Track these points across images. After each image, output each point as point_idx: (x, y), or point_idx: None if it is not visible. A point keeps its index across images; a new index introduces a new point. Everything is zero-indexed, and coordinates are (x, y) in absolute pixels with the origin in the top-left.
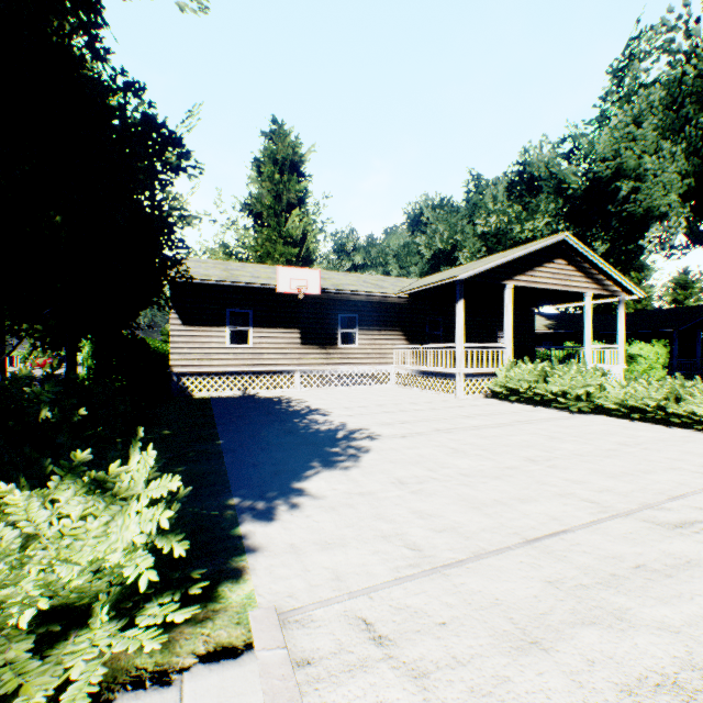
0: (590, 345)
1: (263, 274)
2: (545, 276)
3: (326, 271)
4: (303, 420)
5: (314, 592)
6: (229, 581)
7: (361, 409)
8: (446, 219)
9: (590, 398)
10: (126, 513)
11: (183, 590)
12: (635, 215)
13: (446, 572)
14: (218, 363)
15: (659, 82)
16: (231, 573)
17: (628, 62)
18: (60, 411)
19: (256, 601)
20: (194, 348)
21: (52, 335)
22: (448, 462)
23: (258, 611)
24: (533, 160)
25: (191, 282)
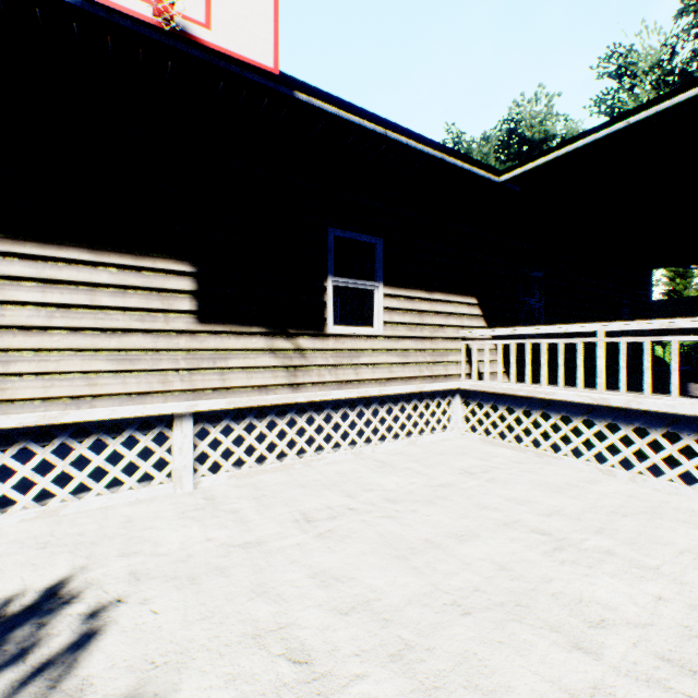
0: None
1: None
2: None
3: None
4: None
5: None
6: None
7: None
8: None
9: None
10: None
11: None
12: None
13: None
14: None
15: None
16: None
17: None
18: None
19: None
20: None
21: None
22: None
23: None
24: (525, 118)
25: None
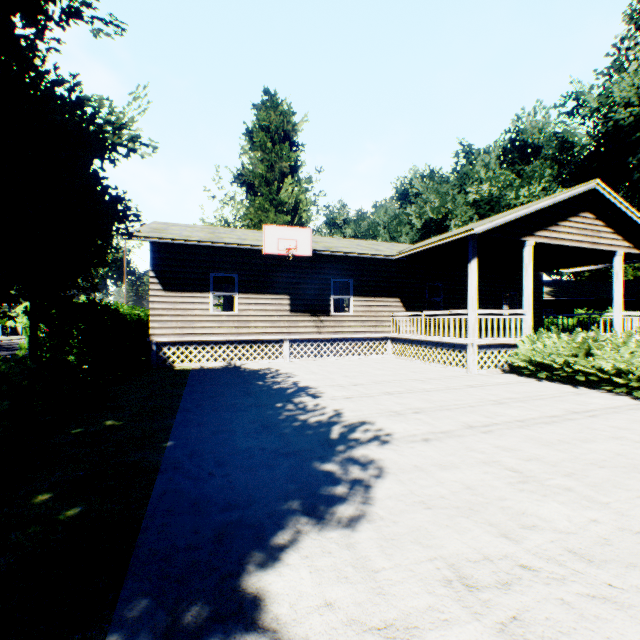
0: (620, 312)
1: (250, 236)
2: (570, 231)
3: (318, 237)
4: (288, 404)
5: None
6: None
7: (359, 387)
8: (436, 189)
9: None
10: None
11: None
12: None
13: None
14: (201, 331)
15: None
16: None
17: None
18: None
19: None
20: (176, 316)
21: None
22: (527, 511)
23: None
24: (526, 127)
25: (172, 244)
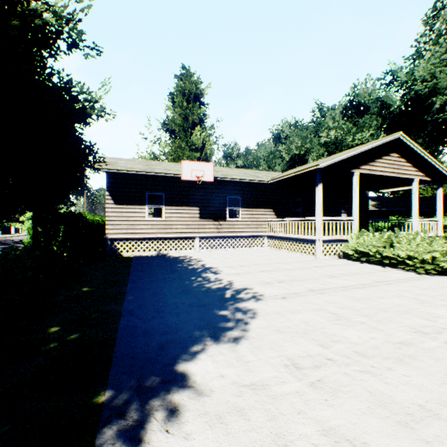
0: (417, 218)
1: (173, 168)
2: (383, 166)
3: (218, 167)
4: (198, 278)
5: None
6: None
7: (244, 267)
8: (299, 134)
9: (434, 261)
10: None
11: None
12: None
13: None
14: (139, 231)
15: None
16: None
17: (438, 11)
18: None
19: None
20: (123, 221)
21: None
22: (336, 334)
23: None
24: (360, 92)
25: (120, 173)
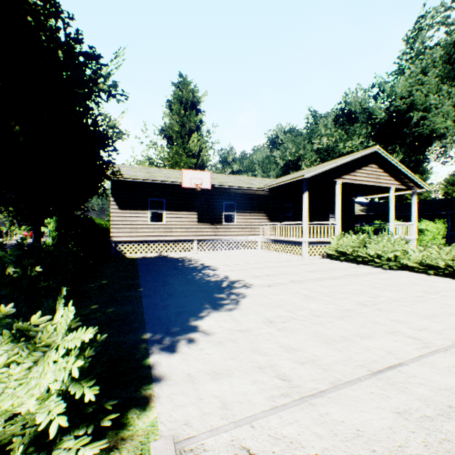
0: (393, 222)
1: (172, 175)
2: (363, 175)
3: (215, 174)
4: (199, 273)
5: (206, 420)
6: (137, 408)
7: (239, 266)
8: (293, 140)
9: (397, 258)
10: (46, 360)
11: (96, 423)
12: (423, 135)
13: (312, 402)
14: (142, 234)
15: (439, 46)
16: (139, 401)
17: (417, 32)
18: (22, 269)
19: (158, 429)
20: (127, 225)
21: (22, 214)
22: (303, 306)
23: (159, 442)
24: (351, 101)
25: (124, 180)
